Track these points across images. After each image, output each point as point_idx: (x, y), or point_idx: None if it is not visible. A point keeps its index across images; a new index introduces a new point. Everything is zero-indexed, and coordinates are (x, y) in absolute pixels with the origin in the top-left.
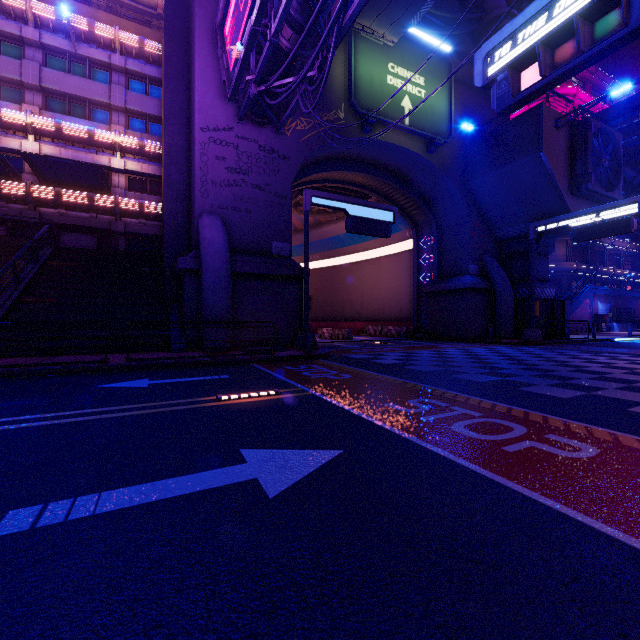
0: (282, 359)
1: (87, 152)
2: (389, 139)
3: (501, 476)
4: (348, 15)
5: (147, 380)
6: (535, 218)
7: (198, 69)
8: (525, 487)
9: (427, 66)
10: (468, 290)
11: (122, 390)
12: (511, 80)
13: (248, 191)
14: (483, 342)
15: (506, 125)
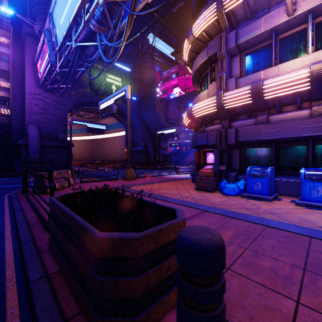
0: None
1: None
2: None
3: None
4: (76, 77)
5: (8, 178)
6: (159, 128)
7: (27, 72)
8: None
9: (122, 75)
10: (139, 151)
11: (1, 180)
12: (101, 113)
13: (49, 116)
14: (142, 169)
15: (148, 98)
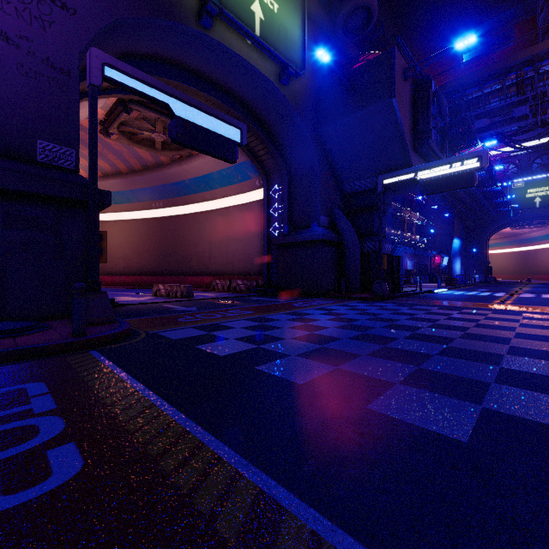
0: None
1: None
2: (236, 48)
3: None
4: None
5: None
6: (380, 172)
7: None
8: None
9: None
10: (320, 242)
11: None
12: None
13: None
14: (335, 297)
15: (358, 68)
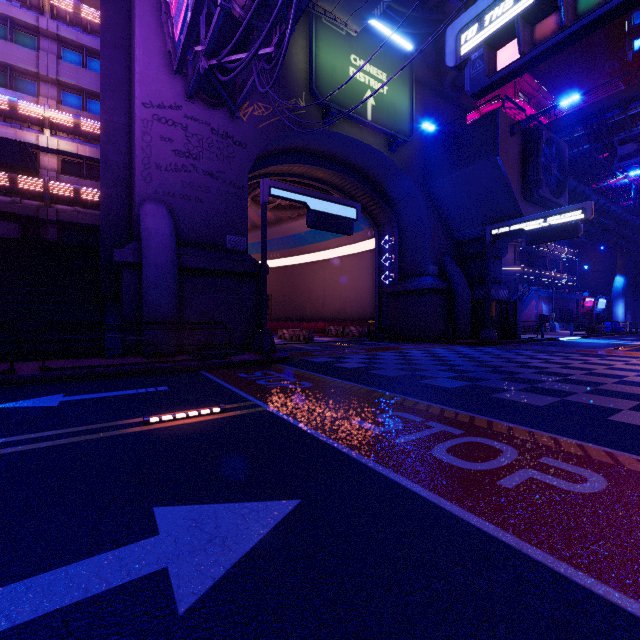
0: (236, 364)
1: (8, 126)
2: (351, 134)
3: (511, 533)
4: None
5: (60, 396)
6: (491, 221)
7: (139, 36)
8: (547, 552)
9: (389, 62)
10: (428, 291)
11: (19, 412)
12: (487, 58)
13: (199, 178)
14: (443, 342)
15: (465, 128)
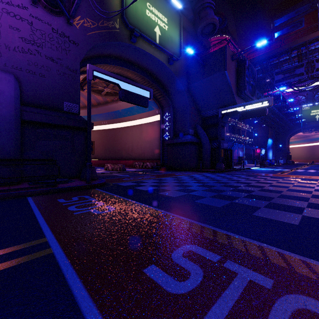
0: (62, 190)
1: None
2: (147, 50)
3: None
4: None
5: None
6: (220, 107)
7: None
8: None
9: (169, 13)
10: (189, 143)
11: None
12: None
13: (42, 60)
14: (197, 171)
15: (208, 55)
